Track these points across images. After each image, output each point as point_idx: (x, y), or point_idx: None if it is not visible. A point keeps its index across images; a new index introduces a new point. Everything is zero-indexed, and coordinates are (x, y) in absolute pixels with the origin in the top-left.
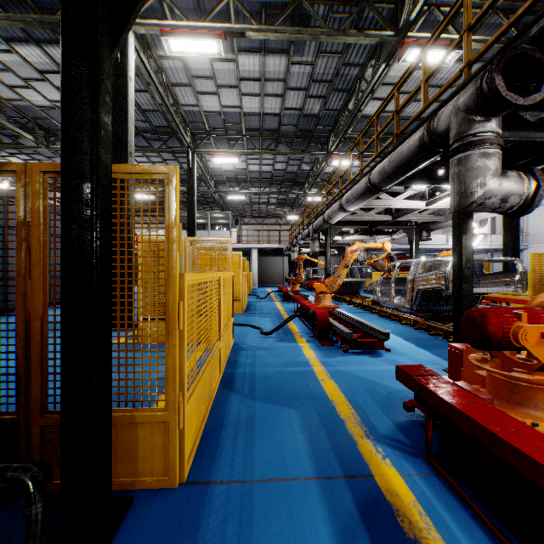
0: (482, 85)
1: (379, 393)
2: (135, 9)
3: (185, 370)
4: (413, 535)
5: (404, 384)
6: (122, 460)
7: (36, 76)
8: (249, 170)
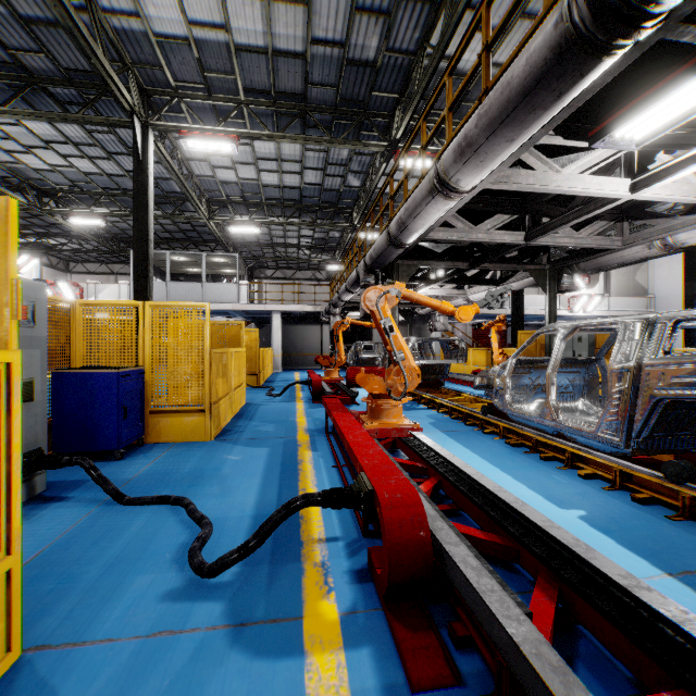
0: None
1: None
2: None
3: None
4: None
5: None
6: None
7: None
8: (263, 183)
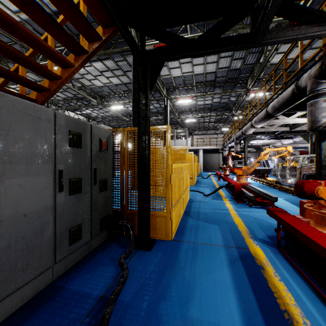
0: (321, 65)
1: (263, 224)
2: (157, 76)
3: (172, 199)
4: (260, 265)
5: (269, 215)
6: (151, 228)
7: (99, 74)
8: (197, 104)
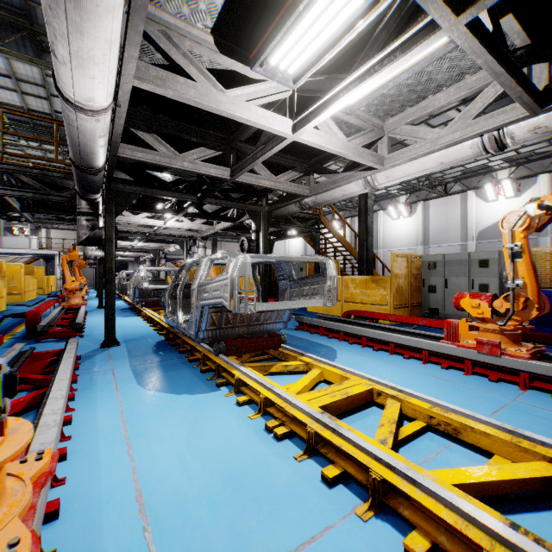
0: None
1: None
2: None
3: None
4: None
5: None
6: None
7: None
8: None
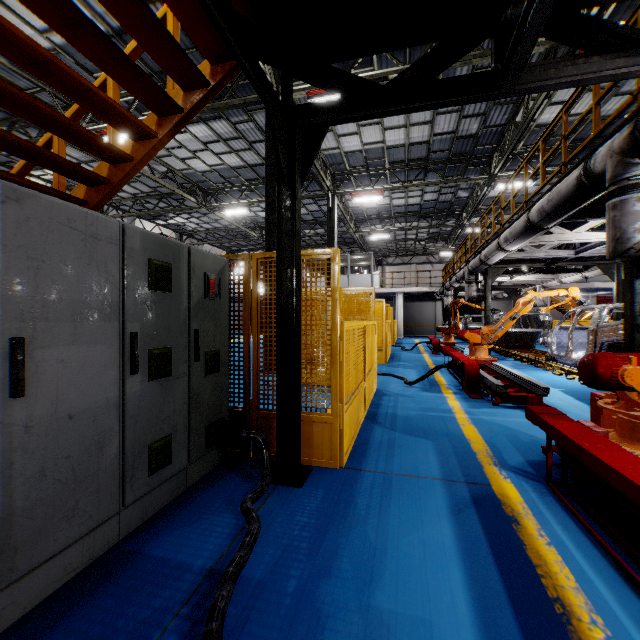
0: (633, 130)
1: (520, 439)
2: (315, 154)
3: (344, 389)
4: (511, 515)
5: (531, 421)
6: (304, 445)
7: (200, 148)
8: (393, 205)
